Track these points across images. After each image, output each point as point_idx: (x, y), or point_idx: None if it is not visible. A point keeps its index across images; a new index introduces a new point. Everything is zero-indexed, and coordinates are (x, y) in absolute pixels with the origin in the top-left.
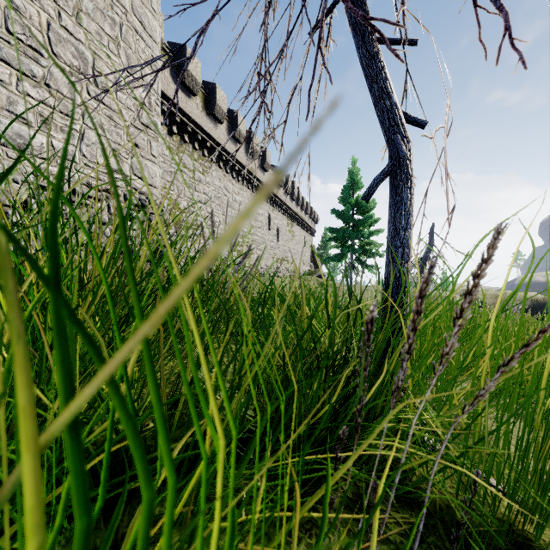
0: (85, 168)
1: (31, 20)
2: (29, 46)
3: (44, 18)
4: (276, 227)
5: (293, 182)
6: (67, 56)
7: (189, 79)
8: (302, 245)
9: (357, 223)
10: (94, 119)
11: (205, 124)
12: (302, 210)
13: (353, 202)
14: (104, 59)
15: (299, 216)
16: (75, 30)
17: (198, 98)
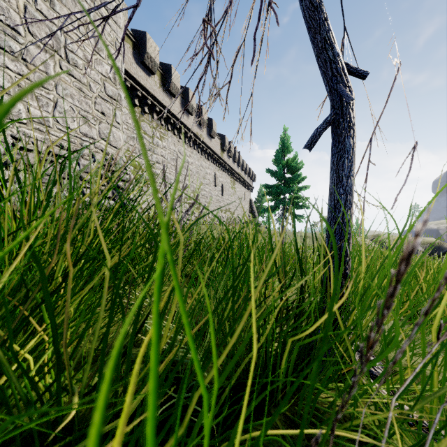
0: (58, 131)
1: (9, 3)
2: (8, 26)
3: (21, 2)
4: (221, 184)
5: (235, 147)
6: (42, 35)
7: (149, 60)
8: (242, 199)
9: (288, 181)
10: (66, 90)
11: (162, 98)
12: (242, 170)
13: (284, 163)
14: (75, 40)
15: (240, 176)
16: (49, 13)
17: (157, 76)
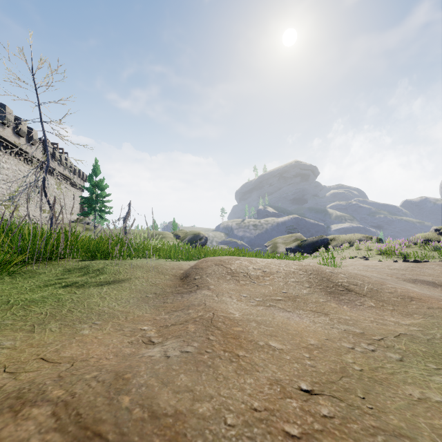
0: None
1: None
2: None
3: None
4: None
5: (62, 149)
6: None
7: None
8: (71, 199)
9: (97, 195)
10: None
11: None
12: (71, 172)
13: (95, 184)
14: None
15: (67, 177)
16: None
17: None
